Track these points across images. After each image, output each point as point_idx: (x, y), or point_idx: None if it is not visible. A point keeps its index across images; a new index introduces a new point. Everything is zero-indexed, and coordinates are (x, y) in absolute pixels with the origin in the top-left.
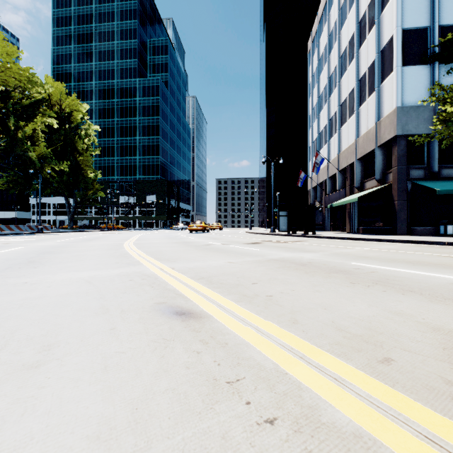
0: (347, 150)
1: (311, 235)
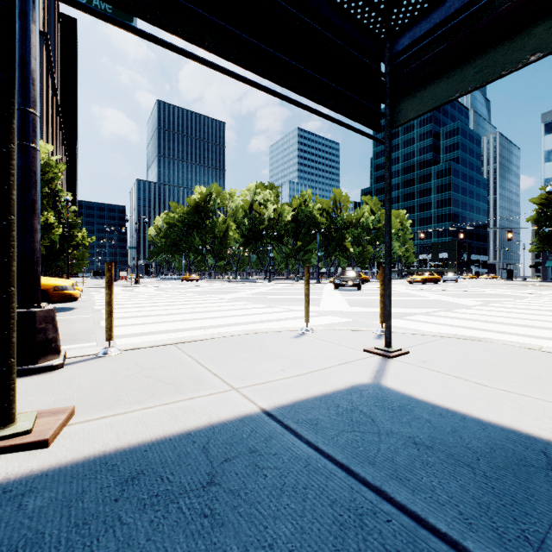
0: None
1: (503, 280)
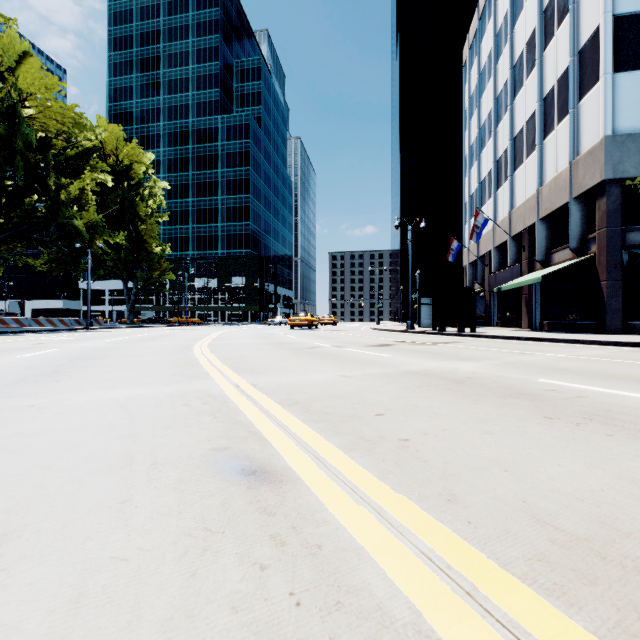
0: (523, 205)
1: (468, 333)
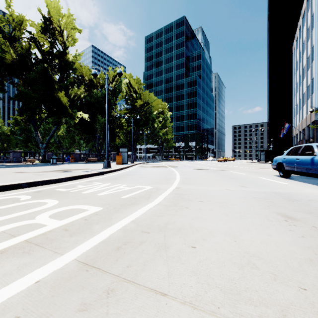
0: (304, 120)
1: (270, 162)
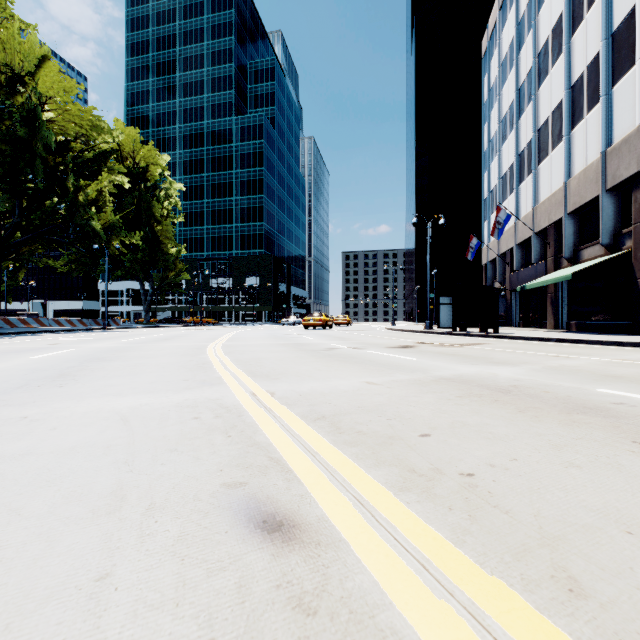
0: (549, 200)
1: (492, 334)
